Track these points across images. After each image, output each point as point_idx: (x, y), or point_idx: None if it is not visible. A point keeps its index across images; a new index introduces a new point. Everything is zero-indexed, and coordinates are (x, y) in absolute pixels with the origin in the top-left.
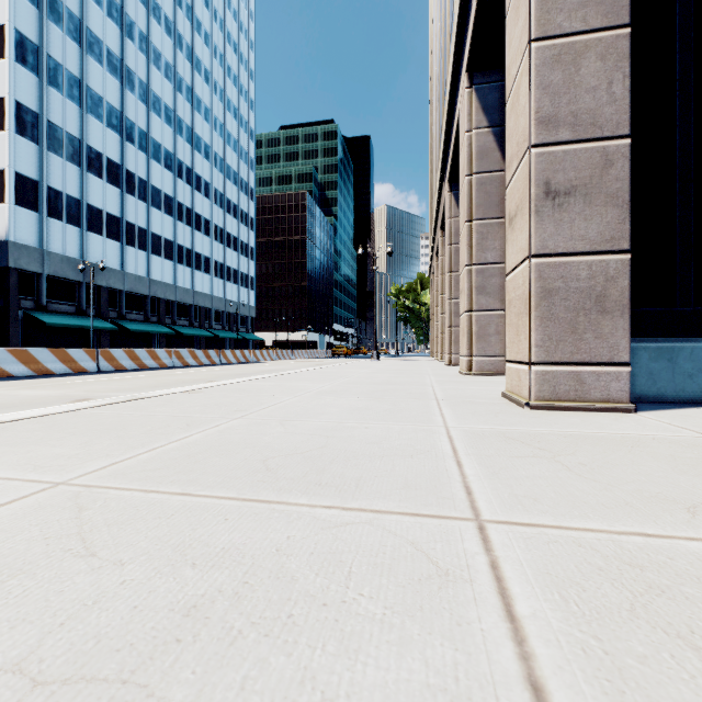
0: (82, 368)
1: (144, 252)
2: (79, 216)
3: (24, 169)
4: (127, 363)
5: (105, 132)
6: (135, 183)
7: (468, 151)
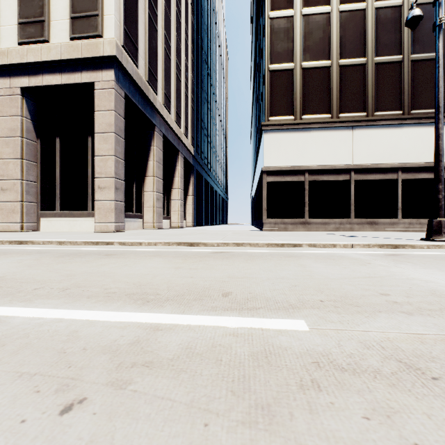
0: None
1: None
2: None
3: None
4: None
5: None
6: None
7: (21, 126)
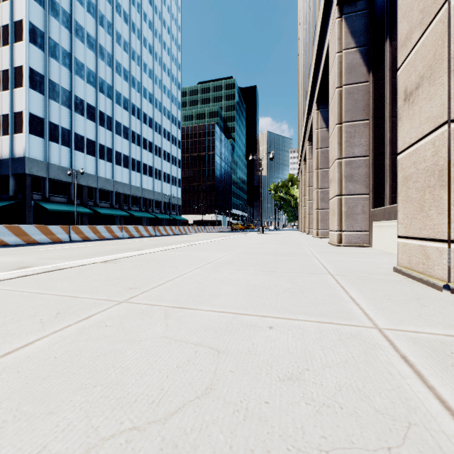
0: (59, 238)
1: (110, 163)
2: (69, 140)
3: (35, 111)
4: (91, 235)
5: (86, 86)
6: (104, 119)
7: (339, 68)
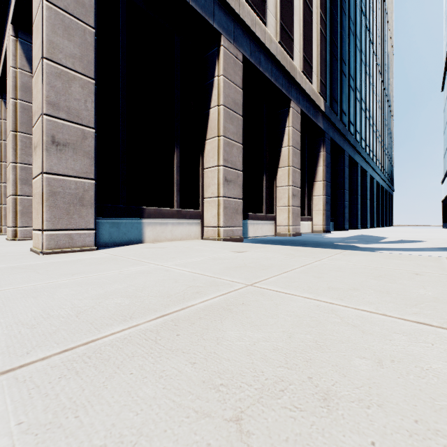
0: None
1: None
2: None
3: None
4: None
5: None
6: None
7: (14, 82)
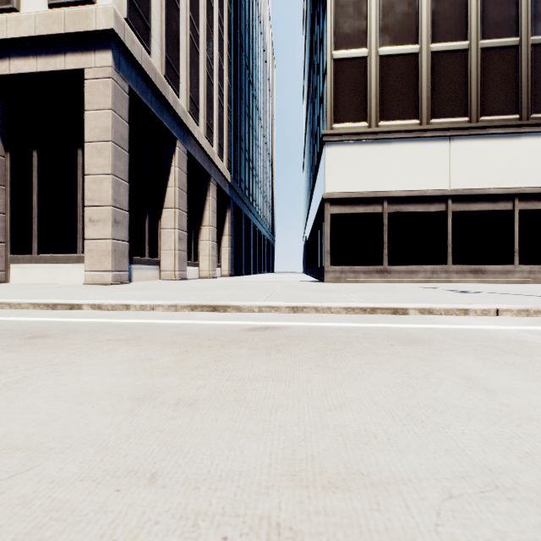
0: None
1: None
2: None
3: None
4: None
5: None
6: None
7: None
